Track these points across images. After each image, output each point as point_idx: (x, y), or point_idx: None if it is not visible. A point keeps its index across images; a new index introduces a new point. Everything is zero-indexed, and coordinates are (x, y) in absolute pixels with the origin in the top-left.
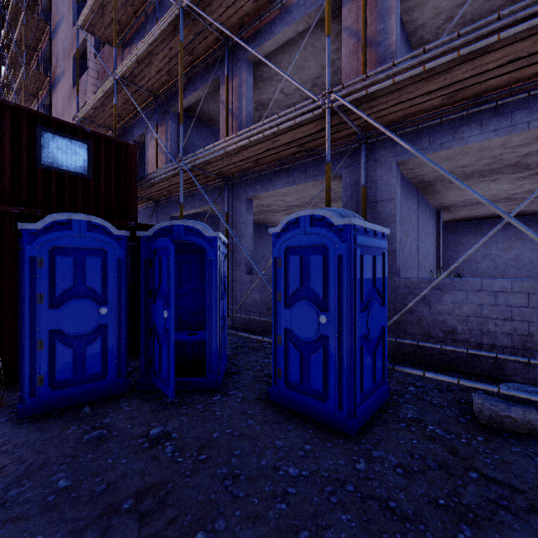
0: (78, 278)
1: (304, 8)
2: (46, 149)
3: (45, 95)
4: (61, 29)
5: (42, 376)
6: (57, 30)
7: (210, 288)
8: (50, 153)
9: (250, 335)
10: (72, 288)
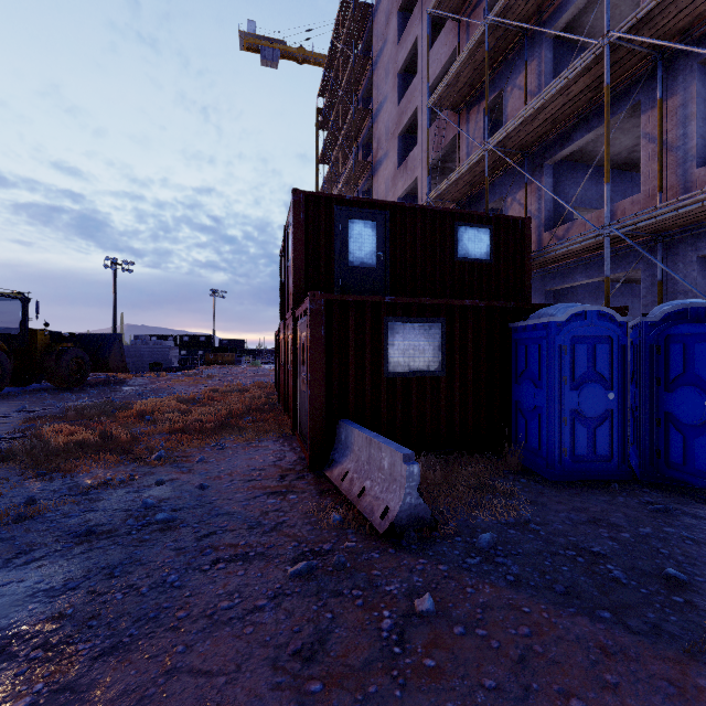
0: (588, 364)
1: None
2: (460, 242)
3: (364, 181)
4: (384, 111)
5: (565, 448)
6: (379, 113)
7: None
8: (463, 245)
9: None
10: (584, 373)
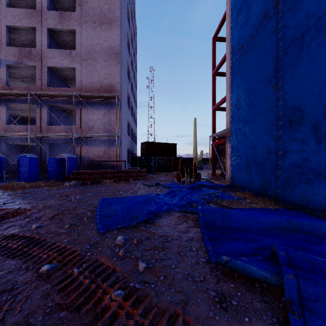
0: None
1: (26, 102)
2: None
3: None
4: None
5: None
6: None
7: (3, 165)
8: None
9: (11, 176)
10: None
